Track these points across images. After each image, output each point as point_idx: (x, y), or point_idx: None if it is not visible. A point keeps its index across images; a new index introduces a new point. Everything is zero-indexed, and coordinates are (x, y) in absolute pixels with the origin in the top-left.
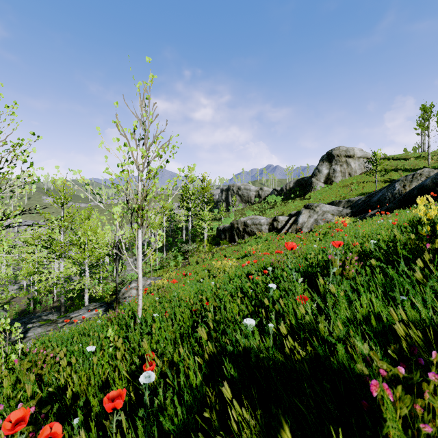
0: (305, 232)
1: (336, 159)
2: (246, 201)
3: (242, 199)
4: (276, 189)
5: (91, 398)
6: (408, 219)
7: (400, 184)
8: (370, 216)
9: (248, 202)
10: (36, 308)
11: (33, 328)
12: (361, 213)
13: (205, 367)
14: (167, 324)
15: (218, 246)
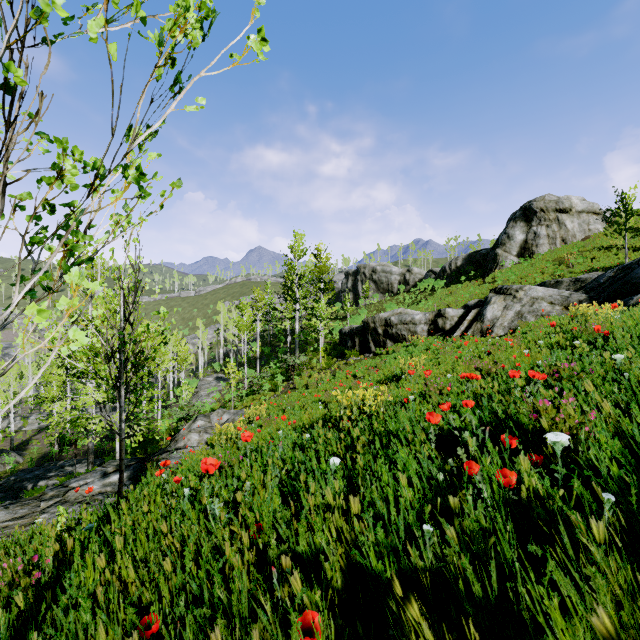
0: (499, 335)
1: (539, 215)
2: (384, 290)
3: (379, 287)
4: (433, 270)
5: None
6: None
7: None
8: None
9: (387, 291)
10: (64, 452)
11: None
12: (612, 300)
13: None
14: None
15: (342, 360)
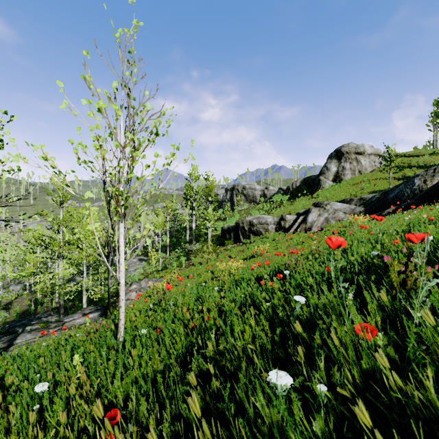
0: (315, 231)
1: (345, 156)
2: (251, 201)
3: (247, 199)
4: (282, 188)
5: None
6: None
7: (419, 179)
8: (387, 214)
9: (253, 201)
10: (37, 309)
11: (22, 333)
12: (376, 211)
13: None
14: (152, 349)
15: (223, 246)
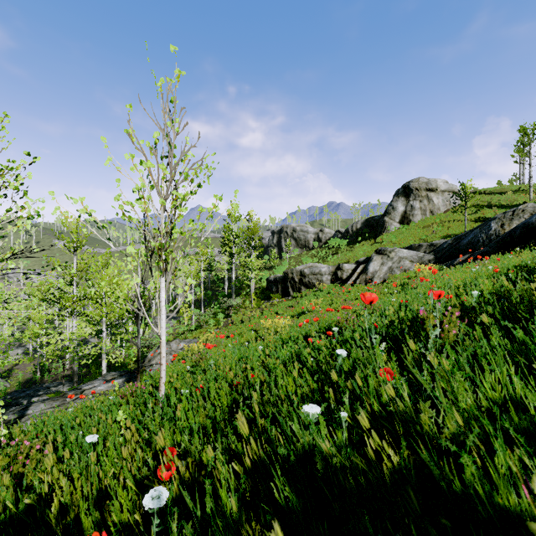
0: (377, 283)
1: (414, 193)
2: (302, 246)
3: (298, 243)
4: (339, 230)
5: (82, 517)
6: (516, 265)
7: (496, 223)
8: (459, 263)
9: (305, 247)
10: (44, 378)
11: (35, 403)
12: (448, 260)
13: (247, 474)
14: (197, 404)
15: (268, 301)
